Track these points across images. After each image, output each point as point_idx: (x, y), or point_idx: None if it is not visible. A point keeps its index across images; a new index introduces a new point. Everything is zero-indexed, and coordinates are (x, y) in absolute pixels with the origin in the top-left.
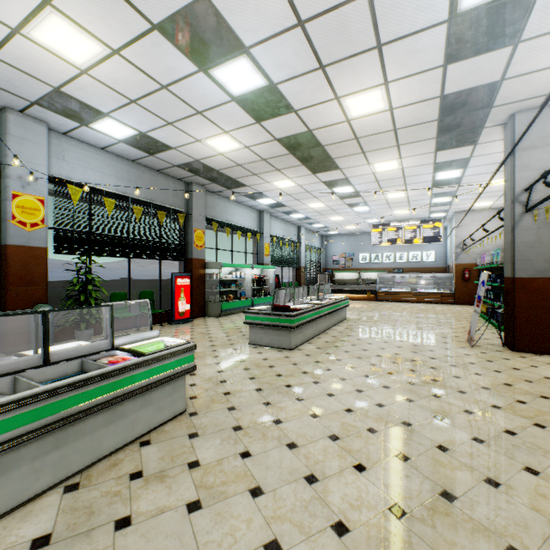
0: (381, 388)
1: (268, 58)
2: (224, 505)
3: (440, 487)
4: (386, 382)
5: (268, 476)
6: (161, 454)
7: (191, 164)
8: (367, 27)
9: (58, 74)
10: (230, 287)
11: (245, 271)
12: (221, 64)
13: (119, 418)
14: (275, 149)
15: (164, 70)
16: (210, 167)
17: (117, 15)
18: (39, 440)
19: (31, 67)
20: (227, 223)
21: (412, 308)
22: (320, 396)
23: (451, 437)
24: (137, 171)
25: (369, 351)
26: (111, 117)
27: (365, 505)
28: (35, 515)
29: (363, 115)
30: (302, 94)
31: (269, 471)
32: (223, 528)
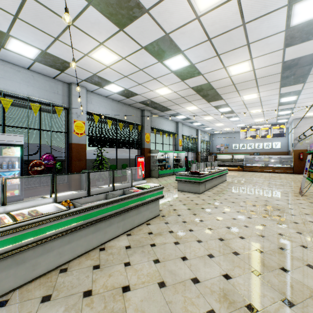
0: (249, 211)
1: (192, 54)
2: (188, 244)
3: (279, 246)
4: (251, 209)
5: (202, 237)
6: (156, 228)
7: (145, 101)
8: (242, 37)
9: (97, 68)
10: (162, 162)
11: (169, 154)
12: (169, 58)
13: (139, 213)
14: (189, 92)
15: (142, 63)
16: (154, 102)
17: (128, 45)
18: (119, 216)
19: (87, 67)
20: (160, 129)
21: (266, 176)
22: (219, 213)
23: (285, 231)
24: (120, 106)
25: (241, 195)
26: (114, 83)
27: (245, 248)
28: (121, 240)
29: (238, 74)
30: (207, 67)
31: (202, 236)
32: (190, 249)
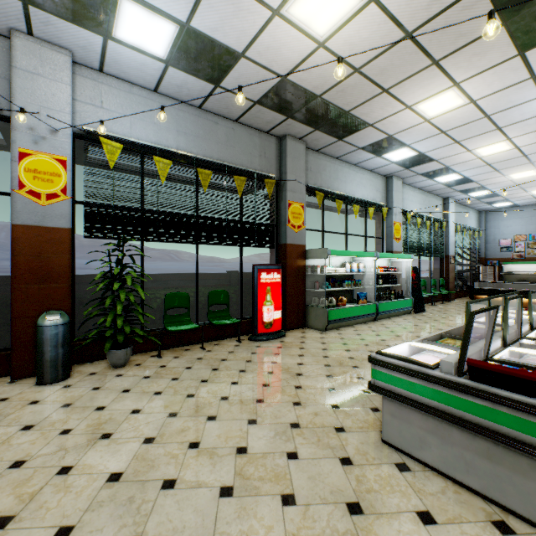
0: None
1: None
2: None
3: None
4: None
5: None
6: None
7: (276, 92)
8: None
9: None
10: (342, 285)
11: (364, 263)
12: None
13: None
14: None
15: None
16: (305, 90)
17: None
18: None
19: None
20: (337, 194)
21: None
22: None
23: None
24: (207, 122)
25: None
26: None
27: None
28: None
29: None
30: None
31: None
32: None
